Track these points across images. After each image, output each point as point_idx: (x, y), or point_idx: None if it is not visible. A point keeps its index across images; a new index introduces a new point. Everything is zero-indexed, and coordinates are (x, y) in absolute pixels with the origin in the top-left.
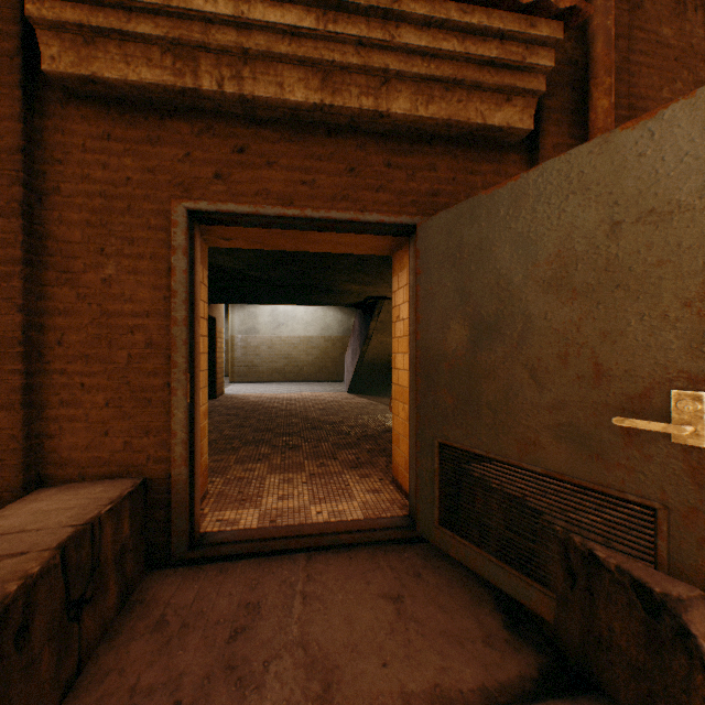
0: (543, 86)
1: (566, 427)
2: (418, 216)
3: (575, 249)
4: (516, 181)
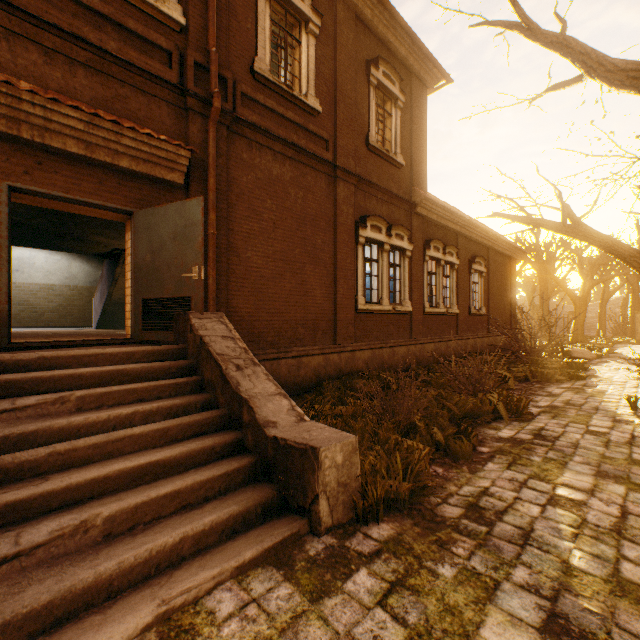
0: (186, 170)
1: (177, 282)
2: (135, 208)
3: (179, 230)
4: (166, 206)
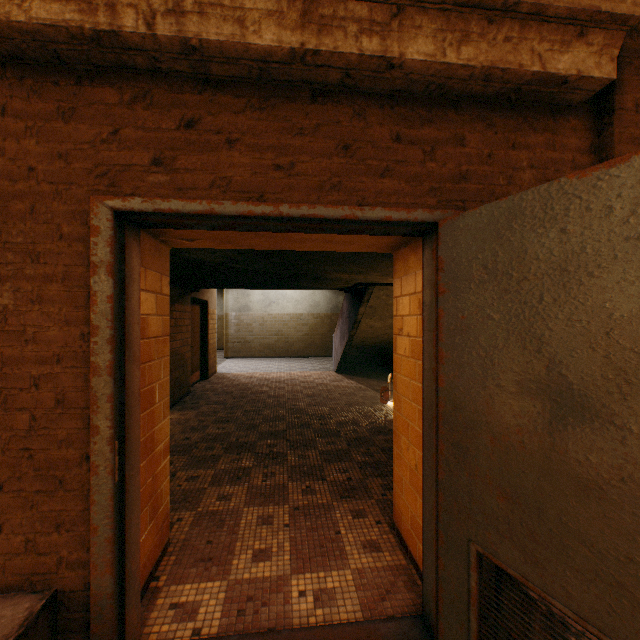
0: None
1: None
2: (439, 209)
3: None
4: None
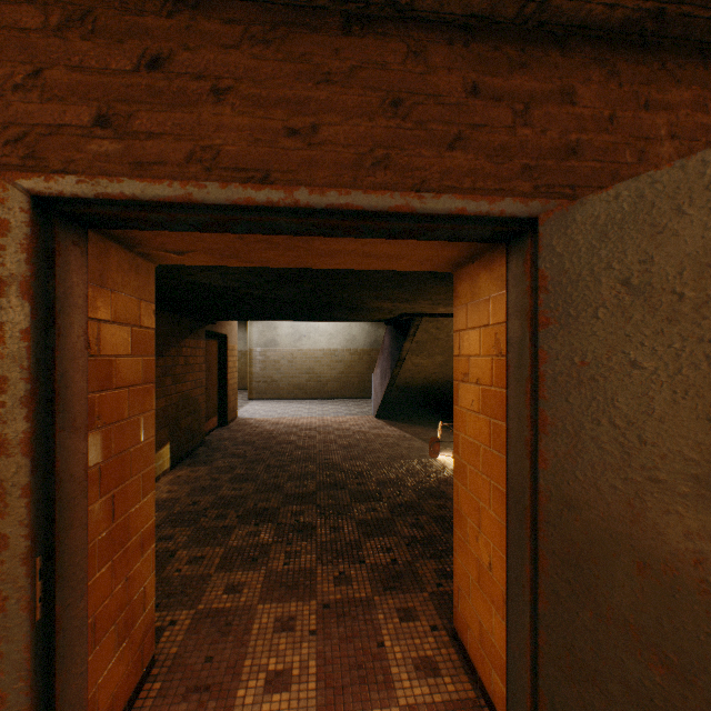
0: None
1: None
2: (537, 198)
3: None
4: None
